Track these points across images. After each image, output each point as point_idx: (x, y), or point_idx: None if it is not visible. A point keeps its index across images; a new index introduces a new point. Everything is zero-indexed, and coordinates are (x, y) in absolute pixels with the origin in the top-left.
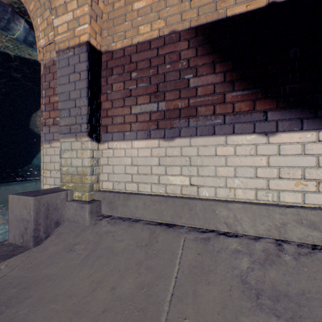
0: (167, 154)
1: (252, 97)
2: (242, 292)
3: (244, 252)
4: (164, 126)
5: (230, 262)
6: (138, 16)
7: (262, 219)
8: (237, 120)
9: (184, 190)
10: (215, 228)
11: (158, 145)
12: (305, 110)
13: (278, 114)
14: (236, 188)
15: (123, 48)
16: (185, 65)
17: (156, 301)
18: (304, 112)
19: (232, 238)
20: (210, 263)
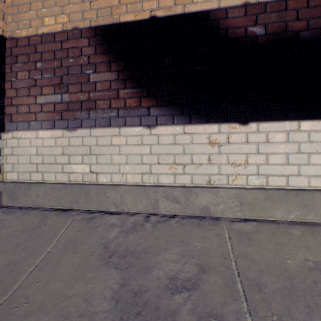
0: (71, 144)
1: (139, 95)
2: (100, 255)
3: (118, 225)
4: (68, 117)
5: (102, 234)
6: (43, 7)
7: (142, 197)
8: (128, 114)
9: (86, 177)
10: (106, 209)
11: (62, 135)
12: (176, 108)
13: (158, 110)
14: (127, 174)
15: (28, 36)
16: (86, 61)
17: (17, 274)
18: (175, 110)
19: (114, 215)
20: (85, 237)
